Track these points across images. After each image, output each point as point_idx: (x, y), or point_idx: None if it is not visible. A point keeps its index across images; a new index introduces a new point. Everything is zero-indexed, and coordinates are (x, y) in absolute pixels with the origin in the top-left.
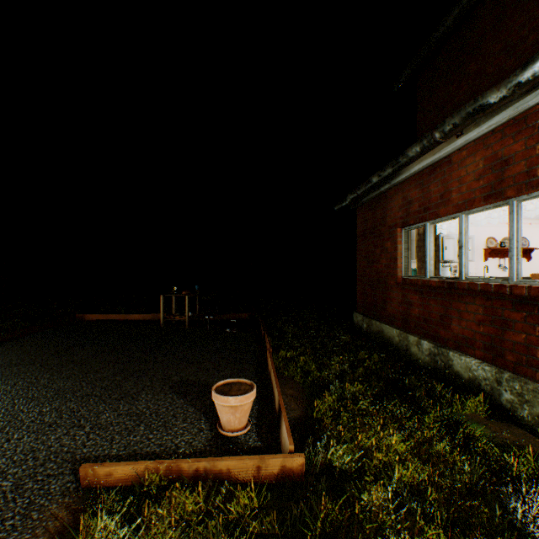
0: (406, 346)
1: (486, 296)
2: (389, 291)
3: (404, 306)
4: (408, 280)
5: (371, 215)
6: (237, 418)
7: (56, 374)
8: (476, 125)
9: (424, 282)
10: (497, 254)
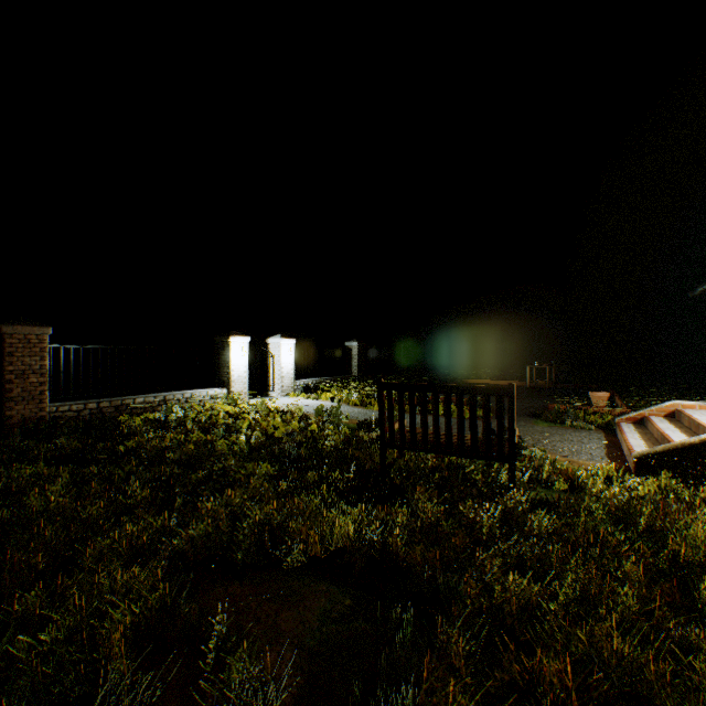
0: None
1: None
2: None
3: None
4: None
5: None
6: (600, 402)
7: None
8: None
9: None
10: None
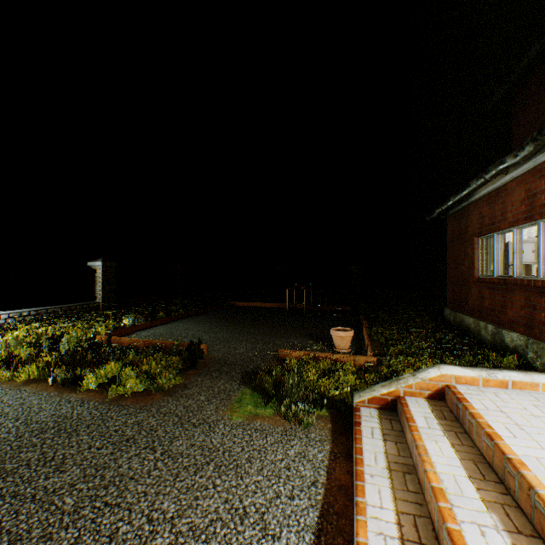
0: (478, 330)
1: (524, 289)
2: (469, 288)
3: (479, 300)
4: (480, 279)
5: (457, 224)
6: (343, 344)
7: (243, 326)
8: (514, 168)
9: (489, 280)
10: None
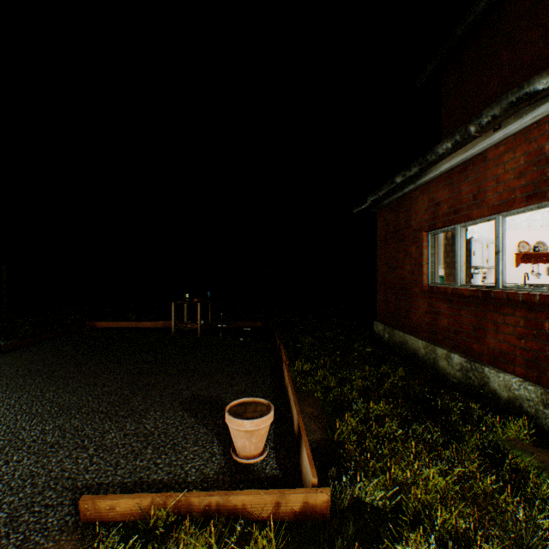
0: (433, 359)
1: (528, 307)
2: (413, 300)
3: (431, 316)
4: (436, 288)
5: (393, 218)
6: (253, 444)
7: (62, 387)
8: (517, 116)
9: (454, 290)
10: (530, 259)
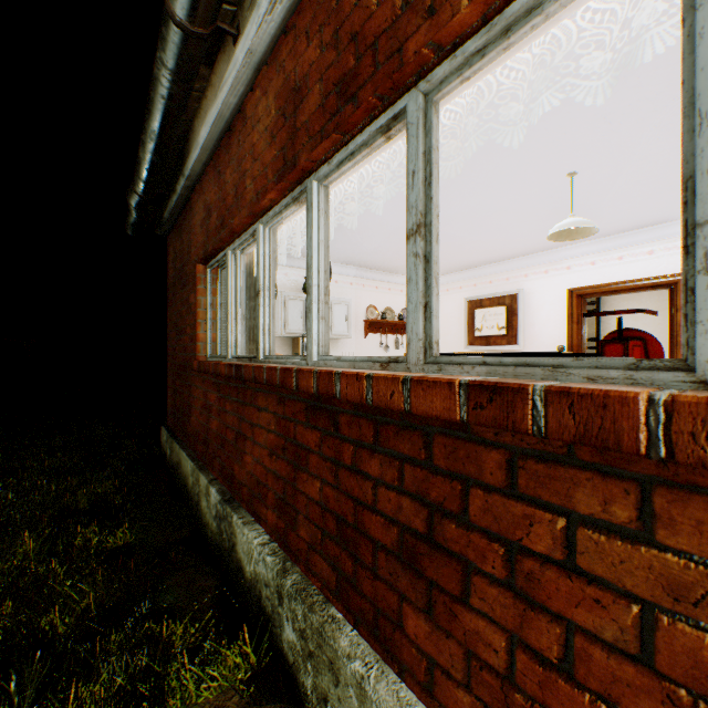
0: (199, 496)
1: (281, 395)
2: (194, 386)
3: (206, 416)
4: (204, 364)
5: (181, 244)
6: None
7: None
8: (253, 2)
9: (216, 367)
10: (379, 329)
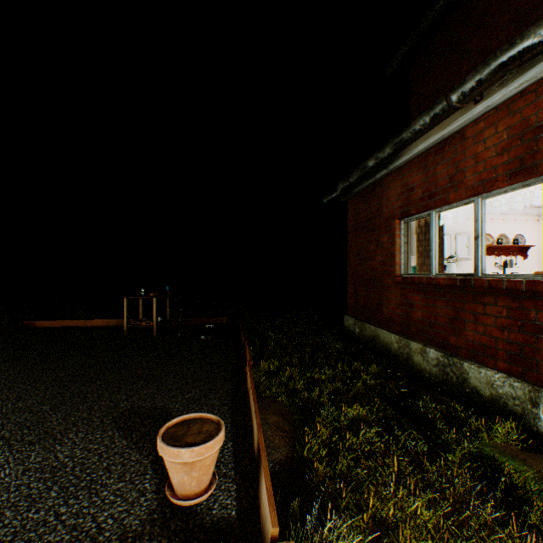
0: (407, 354)
1: (512, 296)
2: (386, 292)
3: (404, 309)
4: (410, 279)
5: (364, 207)
6: (195, 479)
7: None
8: (502, 84)
9: (429, 280)
10: (493, 252)
